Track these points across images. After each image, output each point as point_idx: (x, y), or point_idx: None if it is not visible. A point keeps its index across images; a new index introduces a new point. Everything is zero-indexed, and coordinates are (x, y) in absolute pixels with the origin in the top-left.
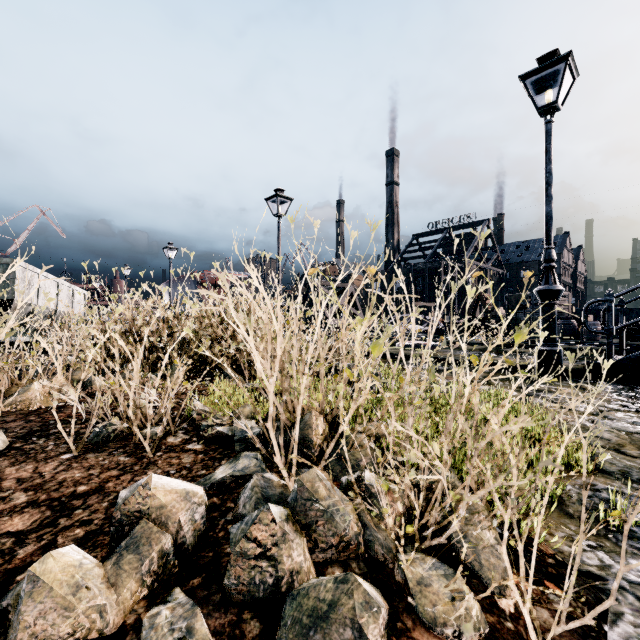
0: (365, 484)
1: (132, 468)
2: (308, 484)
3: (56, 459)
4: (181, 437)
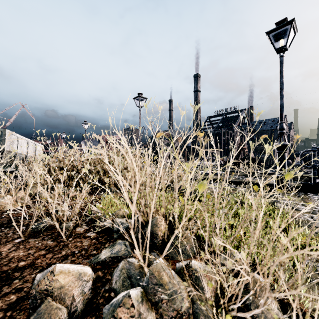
0: (192, 270)
1: (53, 249)
2: (156, 273)
3: (11, 242)
4: (84, 228)
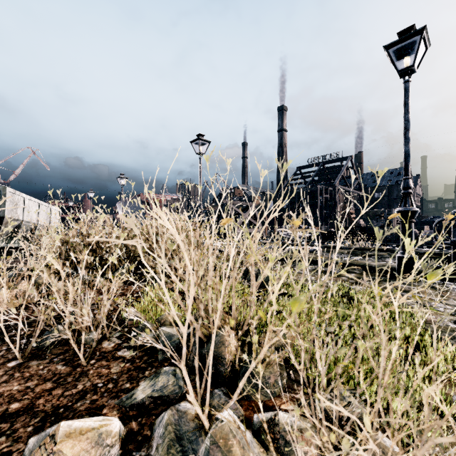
0: (279, 431)
1: (65, 379)
2: (221, 441)
3: (3, 367)
4: (114, 342)
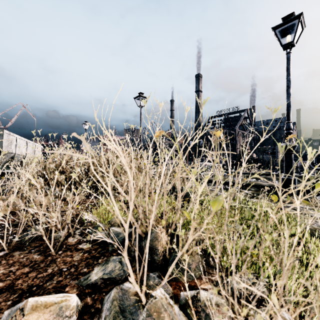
0: (201, 306)
1: (39, 265)
2: (155, 314)
3: None
4: (77, 238)
